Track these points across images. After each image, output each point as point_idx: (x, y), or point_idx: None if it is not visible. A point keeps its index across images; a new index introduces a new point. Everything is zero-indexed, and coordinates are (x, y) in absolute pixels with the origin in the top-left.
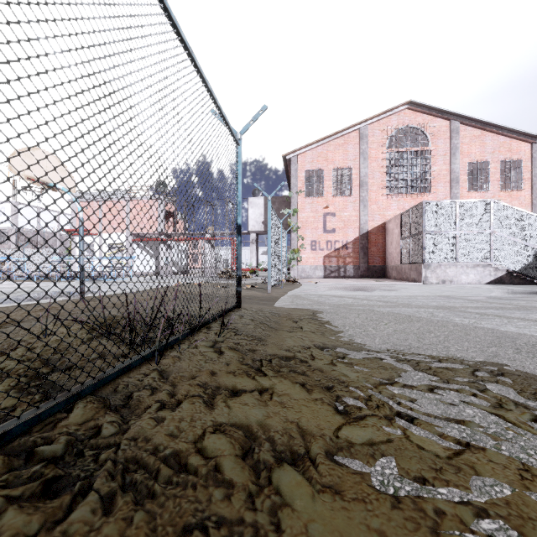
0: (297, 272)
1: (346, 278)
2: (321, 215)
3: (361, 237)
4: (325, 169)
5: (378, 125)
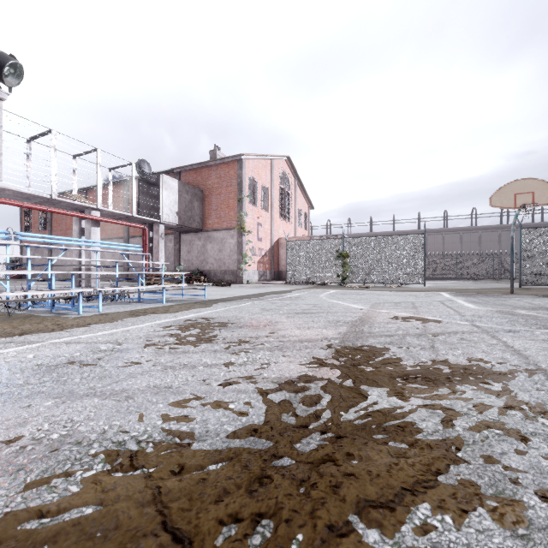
0: (246, 276)
1: (267, 281)
2: (257, 223)
3: (272, 248)
4: (258, 182)
5: (277, 163)
